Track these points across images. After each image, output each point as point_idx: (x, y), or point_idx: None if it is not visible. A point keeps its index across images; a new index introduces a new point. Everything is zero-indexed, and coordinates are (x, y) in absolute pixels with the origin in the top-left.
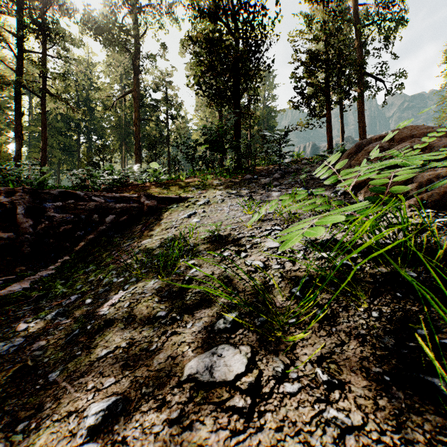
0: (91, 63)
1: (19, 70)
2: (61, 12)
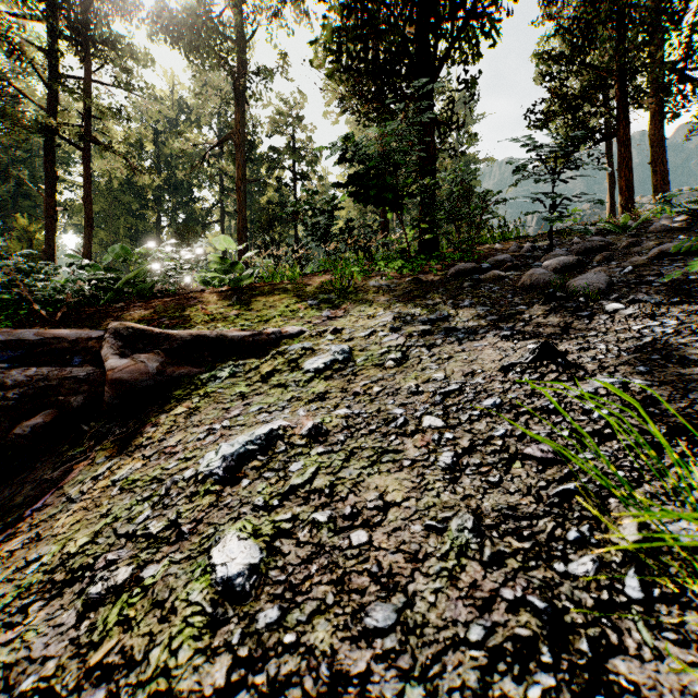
0: (178, 100)
1: (51, 106)
2: (114, 3)
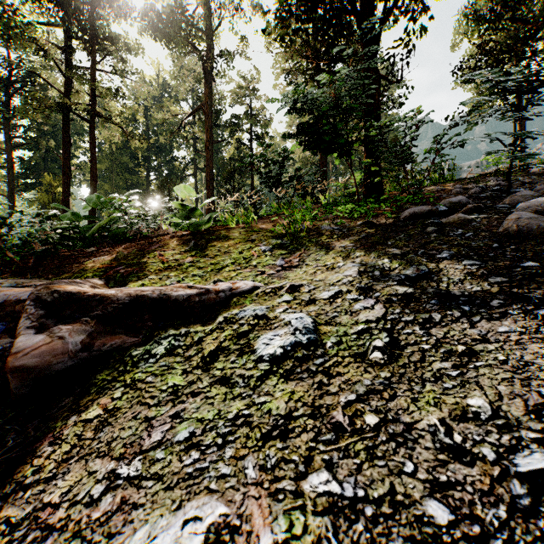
0: (162, 83)
1: (67, 90)
2: (112, 7)
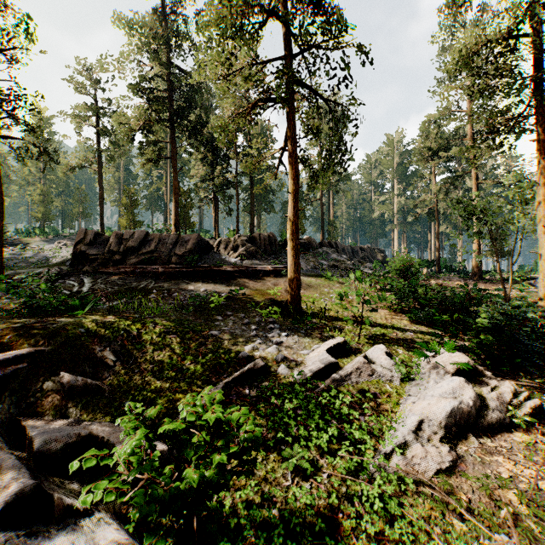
0: None
1: None
2: None
